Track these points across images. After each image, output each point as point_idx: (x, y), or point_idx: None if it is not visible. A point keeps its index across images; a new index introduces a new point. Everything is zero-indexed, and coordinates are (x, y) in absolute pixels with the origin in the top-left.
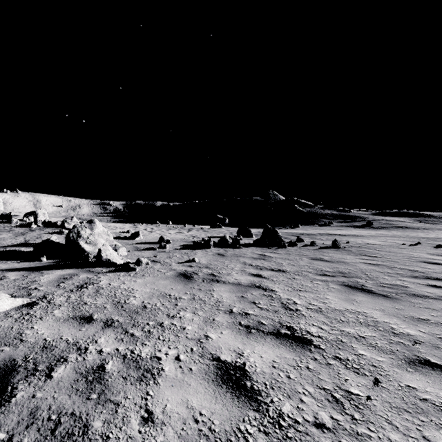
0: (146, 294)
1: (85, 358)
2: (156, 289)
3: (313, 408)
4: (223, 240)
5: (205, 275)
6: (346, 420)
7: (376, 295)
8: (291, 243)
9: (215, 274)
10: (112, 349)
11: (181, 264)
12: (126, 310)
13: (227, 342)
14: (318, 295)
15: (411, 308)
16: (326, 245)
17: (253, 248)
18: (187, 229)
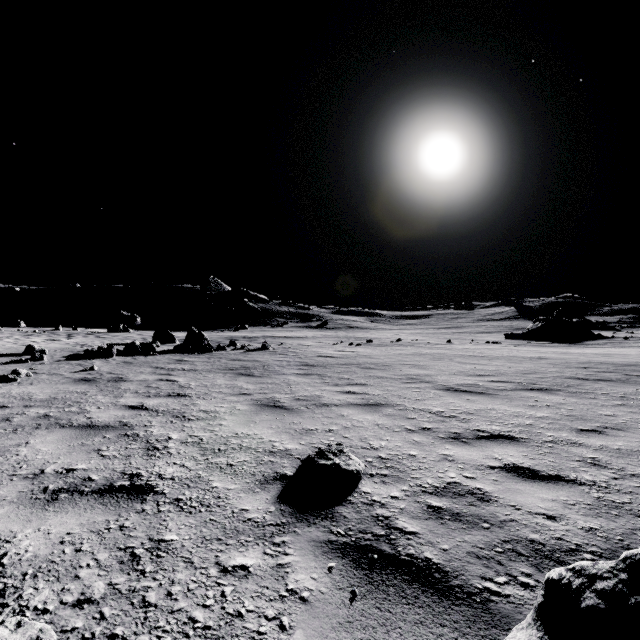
0: (50, 393)
1: (29, 415)
2: (58, 390)
3: (174, 407)
4: (131, 347)
5: (110, 378)
6: (187, 407)
7: (254, 376)
8: (220, 347)
9: (122, 377)
10: (46, 411)
11: (76, 373)
12: (37, 401)
13: (133, 401)
14: (211, 380)
15: (266, 379)
16: (258, 348)
17: (171, 355)
18: (65, 335)
